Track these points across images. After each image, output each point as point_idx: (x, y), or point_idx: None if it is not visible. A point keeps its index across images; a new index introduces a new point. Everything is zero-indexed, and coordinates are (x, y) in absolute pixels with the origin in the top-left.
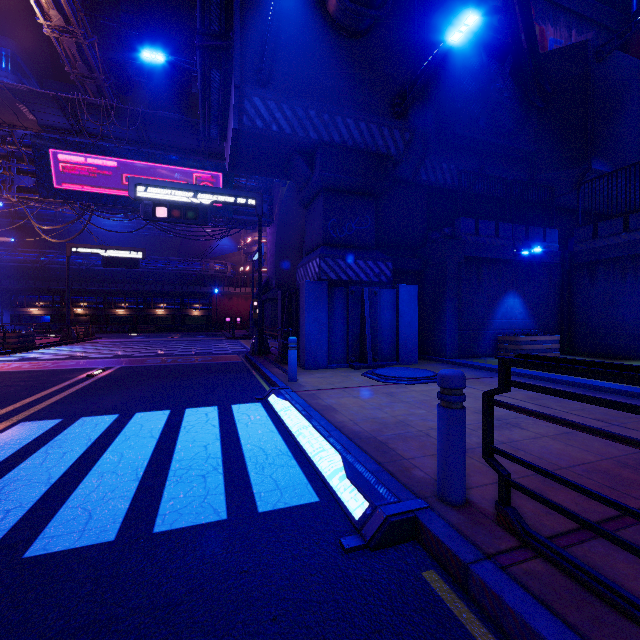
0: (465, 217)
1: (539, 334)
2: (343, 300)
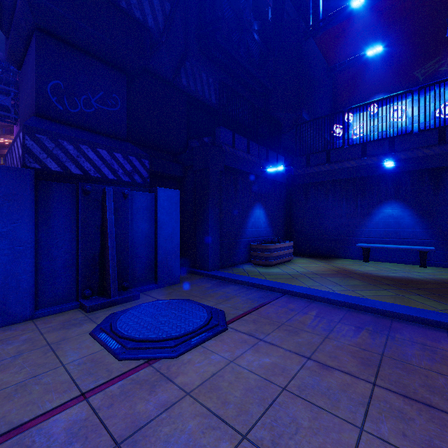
0: (224, 127)
1: (279, 241)
2: (69, 203)
